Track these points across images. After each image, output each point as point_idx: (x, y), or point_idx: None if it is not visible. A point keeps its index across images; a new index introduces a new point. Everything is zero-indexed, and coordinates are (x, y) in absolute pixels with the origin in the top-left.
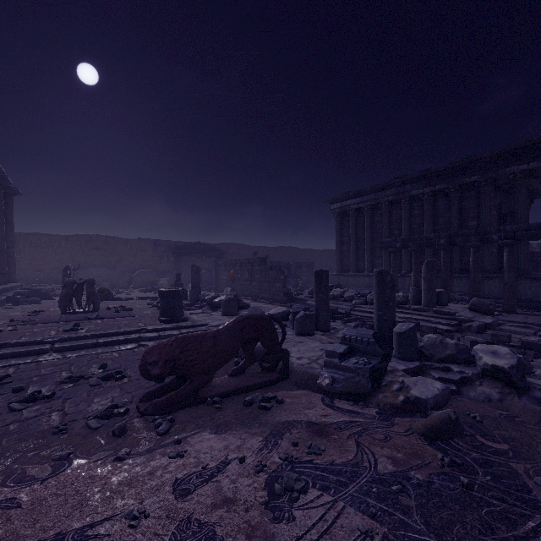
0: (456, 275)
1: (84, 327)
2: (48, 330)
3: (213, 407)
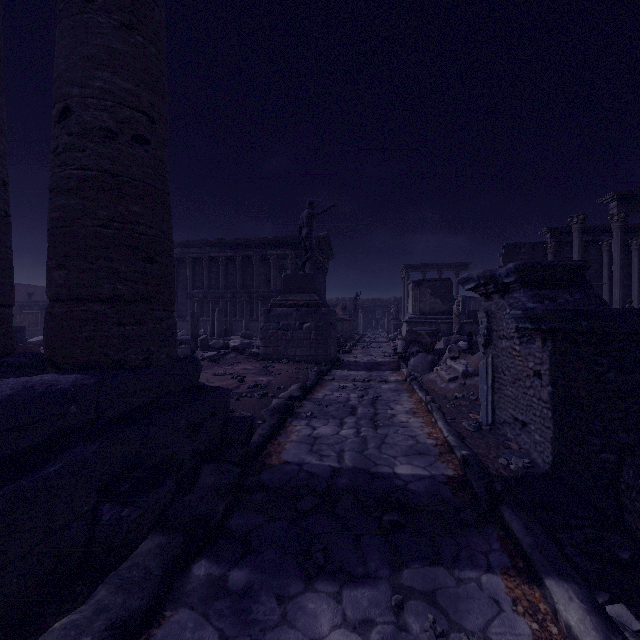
0: (241, 319)
1: None
2: None
3: None
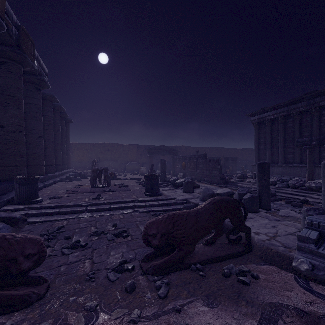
0: None
1: (103, 197)
2: (84, 197)
3: (197, 274)
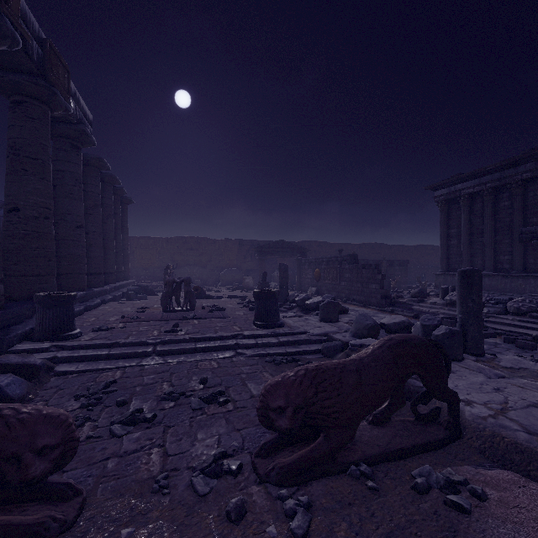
0: None
1: (182, 328)
2: (151, 329)
3: (363, 484)
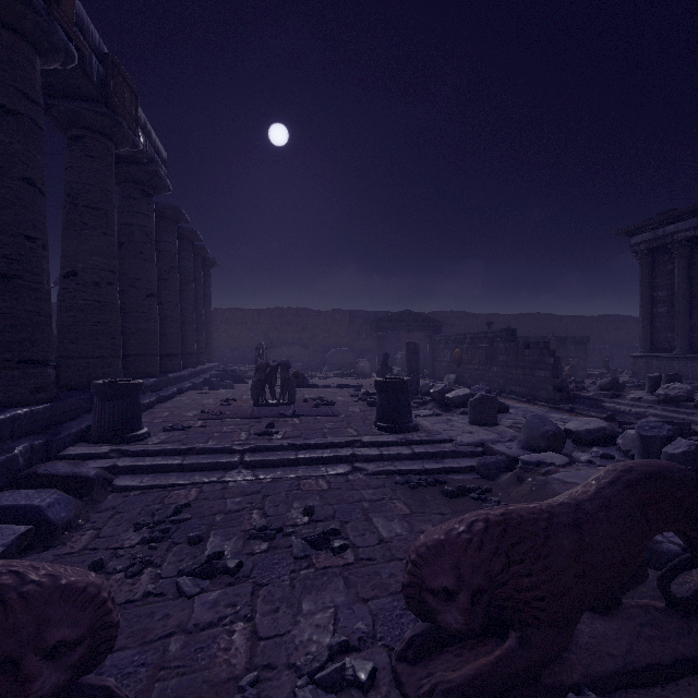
0: None
1: (279, 429)
2: (238, 430)
3: None
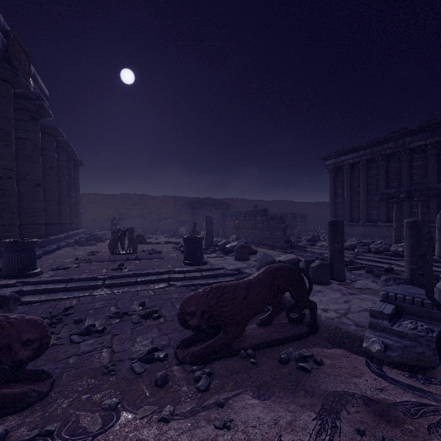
0: None
1: (126, 267)
2: (101, 268)
3: (248, 361)
